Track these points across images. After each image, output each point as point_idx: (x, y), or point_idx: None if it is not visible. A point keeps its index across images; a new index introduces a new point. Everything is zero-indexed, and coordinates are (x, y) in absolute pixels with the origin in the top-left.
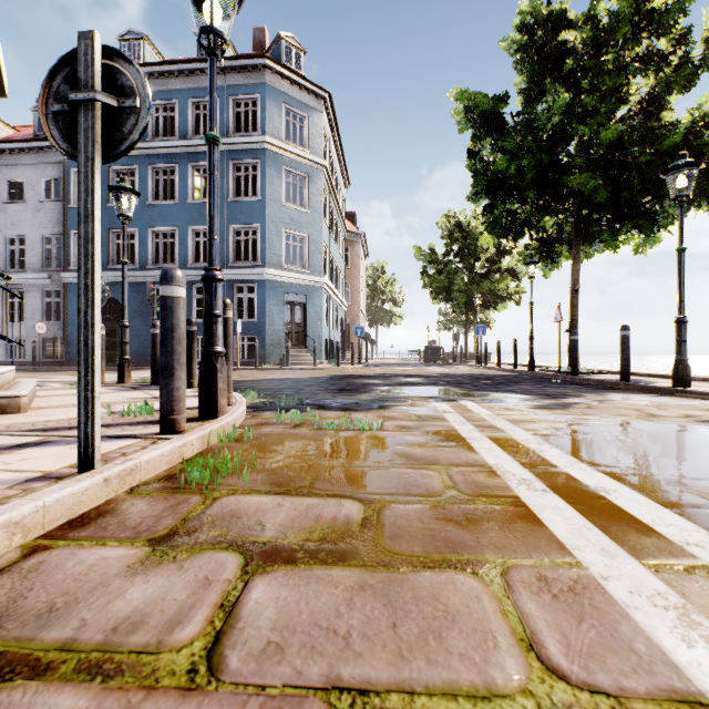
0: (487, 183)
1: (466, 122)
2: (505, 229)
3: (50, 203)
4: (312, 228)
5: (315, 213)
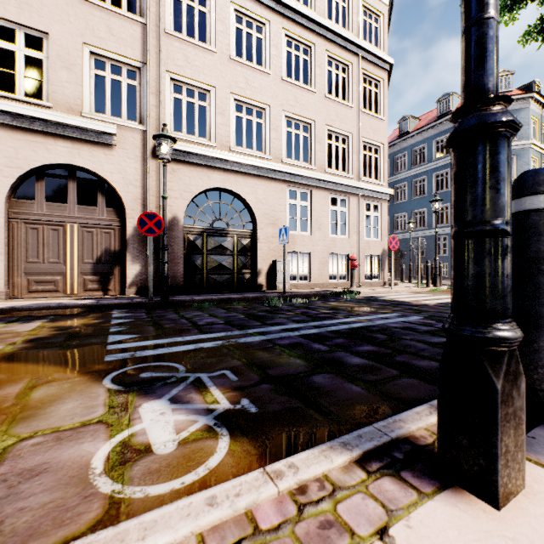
0: None
1: None
2: None
3: None
4: None
5: None
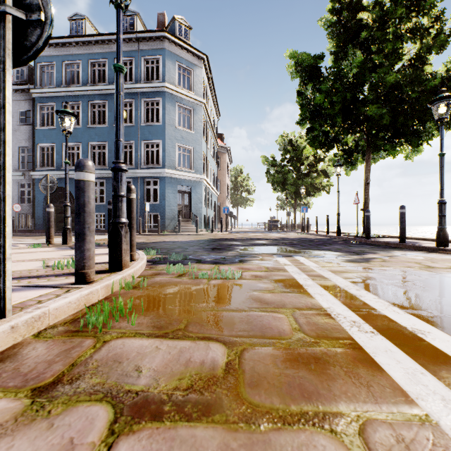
0: (310, 113)
1: (296, 73)
2: (321, 143)
3: (23, 126)
4: (196, 143)
5: (197, 133)
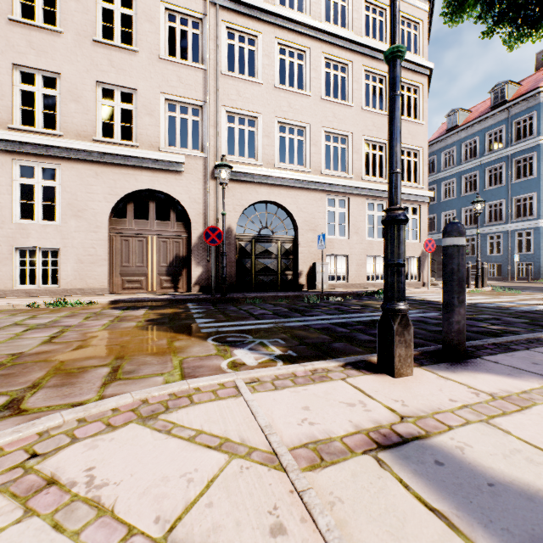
0: None
1: None
2: None
3: None
4: None
5: None
